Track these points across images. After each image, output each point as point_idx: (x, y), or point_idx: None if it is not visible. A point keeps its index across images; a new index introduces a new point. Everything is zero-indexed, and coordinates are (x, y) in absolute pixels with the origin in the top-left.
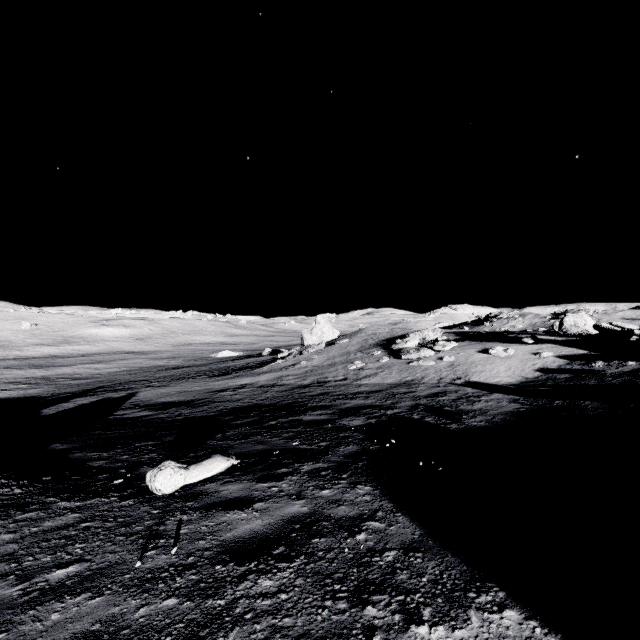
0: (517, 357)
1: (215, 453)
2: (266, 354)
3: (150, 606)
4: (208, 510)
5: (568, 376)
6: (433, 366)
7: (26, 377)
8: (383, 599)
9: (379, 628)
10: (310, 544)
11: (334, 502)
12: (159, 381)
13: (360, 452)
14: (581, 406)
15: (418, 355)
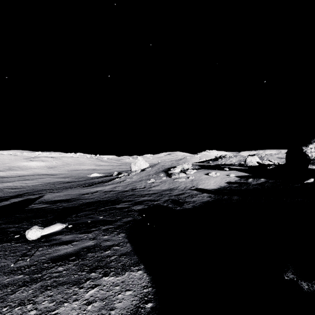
0: (220, 177)
1: (58, 222)
2: (115, 175)
3: (12, 278)
4: (52, 245)
5: (237, 185)
6: (184, 181)
7: None
8: (100, 270)
9: (92, 278)
10: (86, 255)
11: (106, 240)
12: (57, 189)
13: (131, 220)
14: (232, 198)
15: (178, 176)
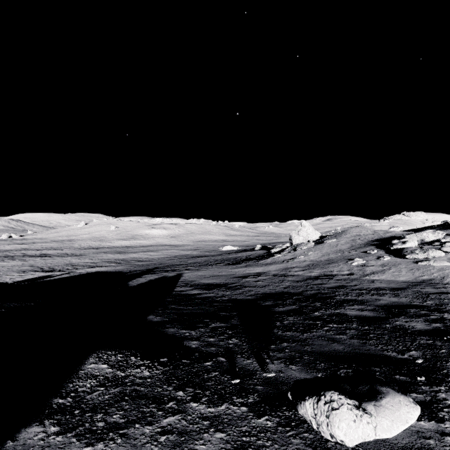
0: None
1: (375, 382)
2: (257, 249)
3: None
4: None
5: None
6: (449, 267)
7: (114, 259)
8: None
9: None
10: None
11: None
12: (192, 266)
13: None
14: None
15: (426, 255)
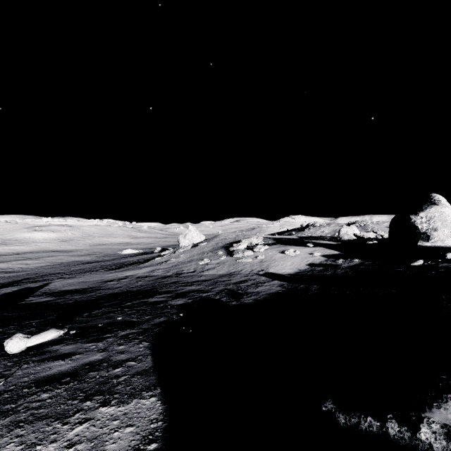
0: (300, 256)
1: (53, 327)
2: (157, 251)
3: None
4: (43, 361)
5: (322, 268)
6: (250, 262)
7: None
8: (99, 398)
9: (84, 410)
10: (86, 375)
11: (121, 352)
12: (71, 274)
13: (164, 322)
14: (310, 288)
15: (243, 255)
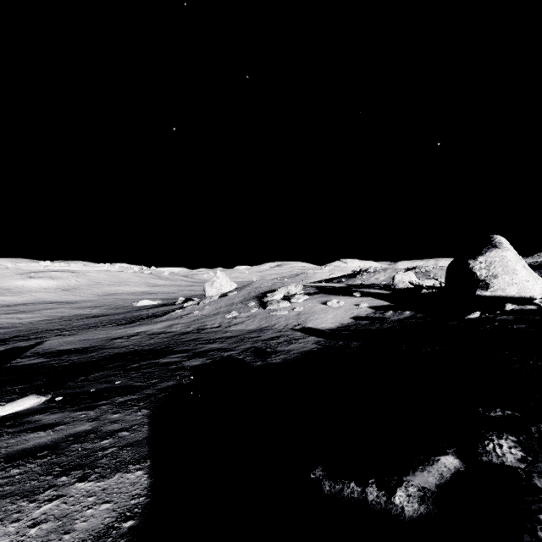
0: (344, 307)
1: (34, 393)
2: (179, 303)
3: None
4: (20, 433)
5: (367, 322)
6: (286, 315)
7: None
8: (77, 472)
9: (57, 486)
10: (68, 448)
11: (114, 422)
12: (71, 330)
13: (172, 386)
14: (348, 346)
15: (278, 306)
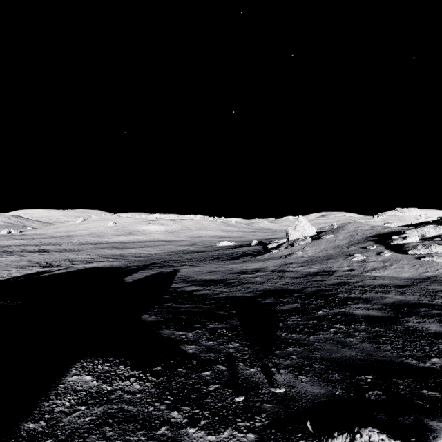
0: None
1: (420, 412)
2: (254, 244)
3: None
4: None
5: None
6: None
7: (112, 254)
8: None
9: None
10: None
11: None
12: (189, 261)
13: None
14: None
15: (428, 251)
